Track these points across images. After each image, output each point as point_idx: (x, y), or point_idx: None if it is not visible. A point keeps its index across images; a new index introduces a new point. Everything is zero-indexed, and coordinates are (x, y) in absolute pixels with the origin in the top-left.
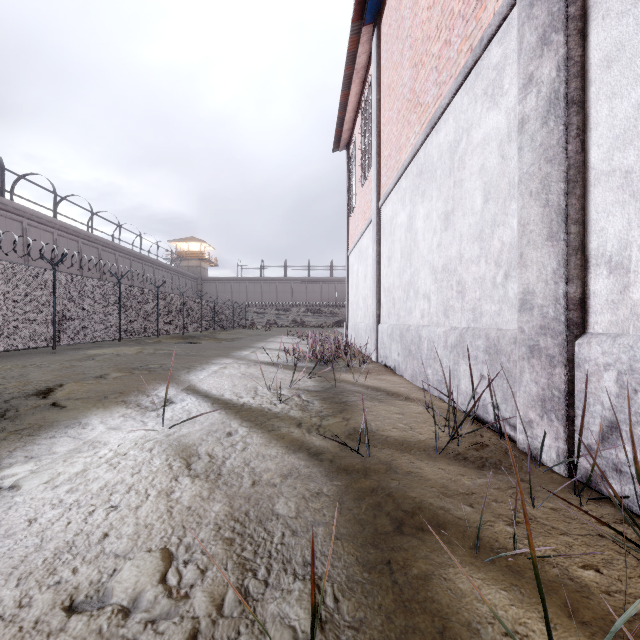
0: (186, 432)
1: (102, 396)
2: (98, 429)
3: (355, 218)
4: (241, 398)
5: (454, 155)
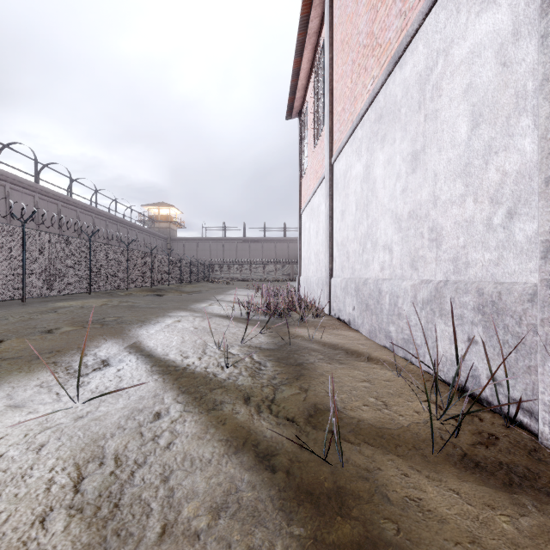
0: (103, 413)
1: (35, 356)
2: None
3: (307, 179)
4: (186, 359)
5: (425, 85)
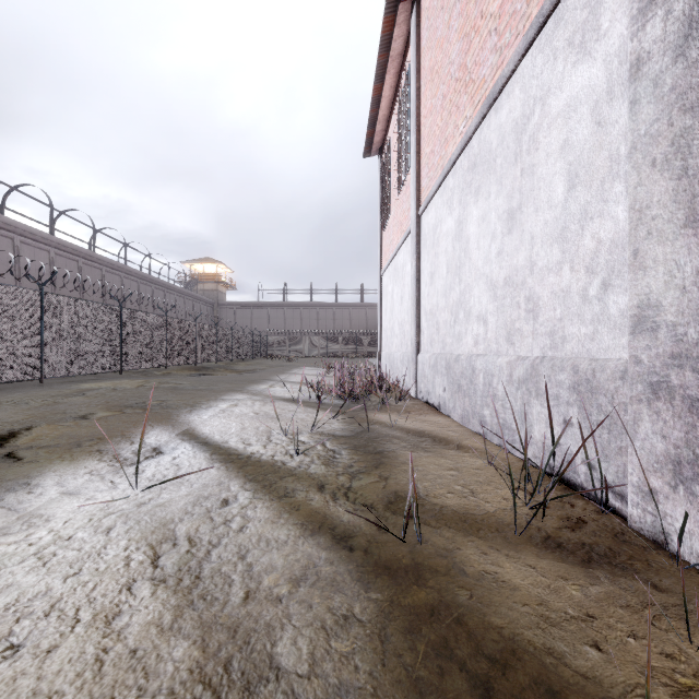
0: (166, 499)
1: (75, 443)
2: (48, 494)
3: (389, 232)
4: (249, 446)
5: (522, 135)
